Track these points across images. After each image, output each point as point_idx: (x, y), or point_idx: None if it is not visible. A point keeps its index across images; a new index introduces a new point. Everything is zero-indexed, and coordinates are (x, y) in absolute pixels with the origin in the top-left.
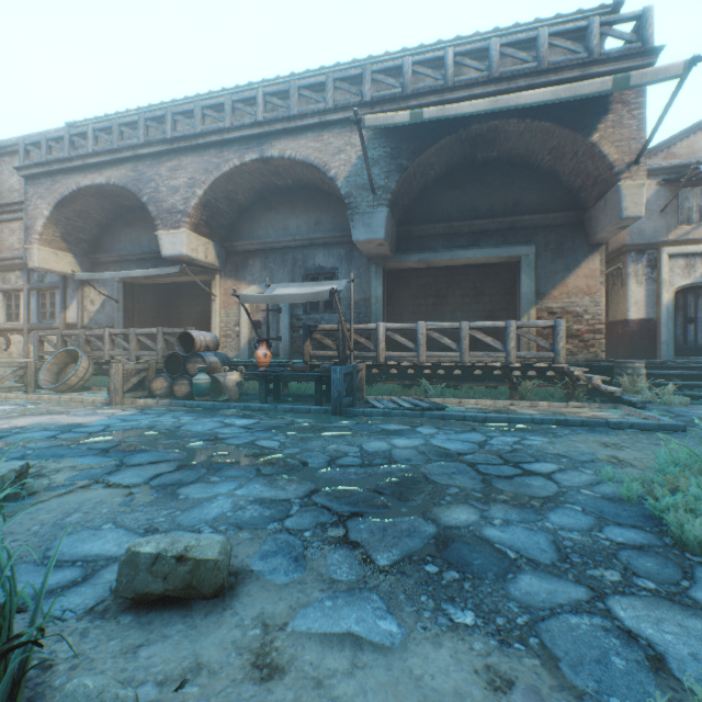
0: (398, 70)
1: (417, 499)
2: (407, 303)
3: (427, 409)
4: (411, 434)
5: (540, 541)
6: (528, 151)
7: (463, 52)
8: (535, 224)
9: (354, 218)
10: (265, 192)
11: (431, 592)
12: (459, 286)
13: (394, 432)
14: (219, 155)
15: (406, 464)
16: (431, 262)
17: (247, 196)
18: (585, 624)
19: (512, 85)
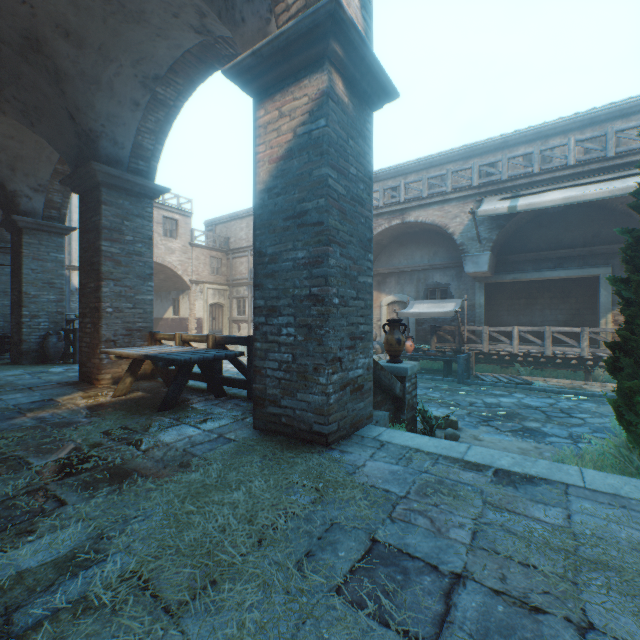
0: (496, 147)
1: (514, 419)
2: (502, 303)
3: (519, 383)
4: (509, 397)
5: (563, 433)
6: (602, 202)
7: (546, 148)
8: (612, 251)
9: (466, 259)
10: (399, 236)
11: (520, 436)
12: (547, 290)
13: (499, 395)
14: (375, 221)
15: (508, 408)
16: (522, 279)
17: (387, 240)
18: (566, 444)
19: (585, 168)
